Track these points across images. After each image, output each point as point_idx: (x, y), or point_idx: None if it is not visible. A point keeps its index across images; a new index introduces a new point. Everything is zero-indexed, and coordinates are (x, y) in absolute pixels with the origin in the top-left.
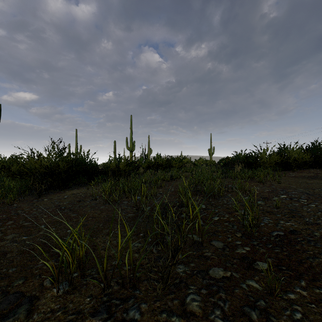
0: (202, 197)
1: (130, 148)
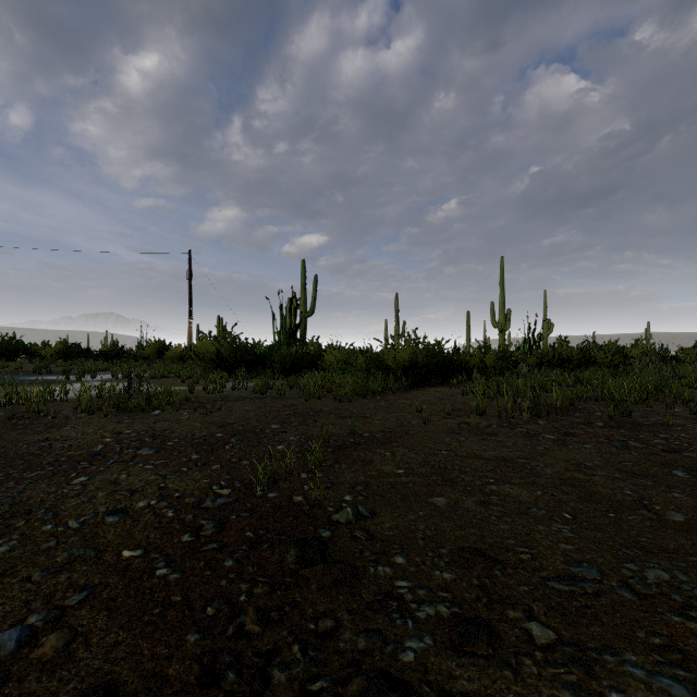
0: (603, 403)
1: (500, 325)
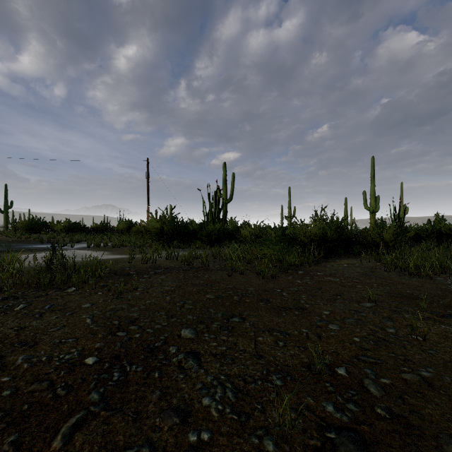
0: None
1: (371, 207)
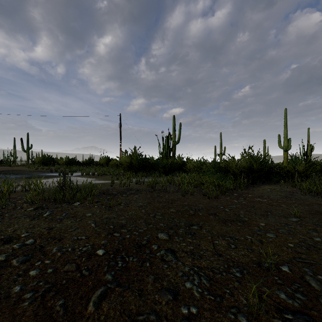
0: None
1: (284, 147)
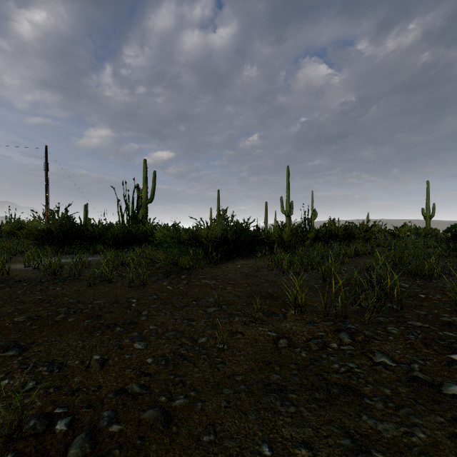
0: (405, 278)
1: (286, 212)
